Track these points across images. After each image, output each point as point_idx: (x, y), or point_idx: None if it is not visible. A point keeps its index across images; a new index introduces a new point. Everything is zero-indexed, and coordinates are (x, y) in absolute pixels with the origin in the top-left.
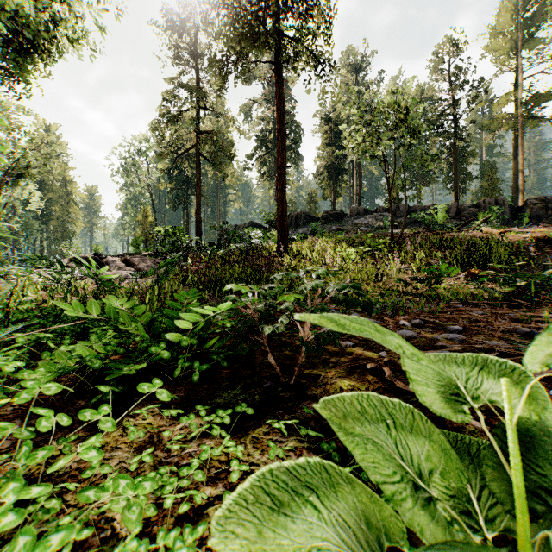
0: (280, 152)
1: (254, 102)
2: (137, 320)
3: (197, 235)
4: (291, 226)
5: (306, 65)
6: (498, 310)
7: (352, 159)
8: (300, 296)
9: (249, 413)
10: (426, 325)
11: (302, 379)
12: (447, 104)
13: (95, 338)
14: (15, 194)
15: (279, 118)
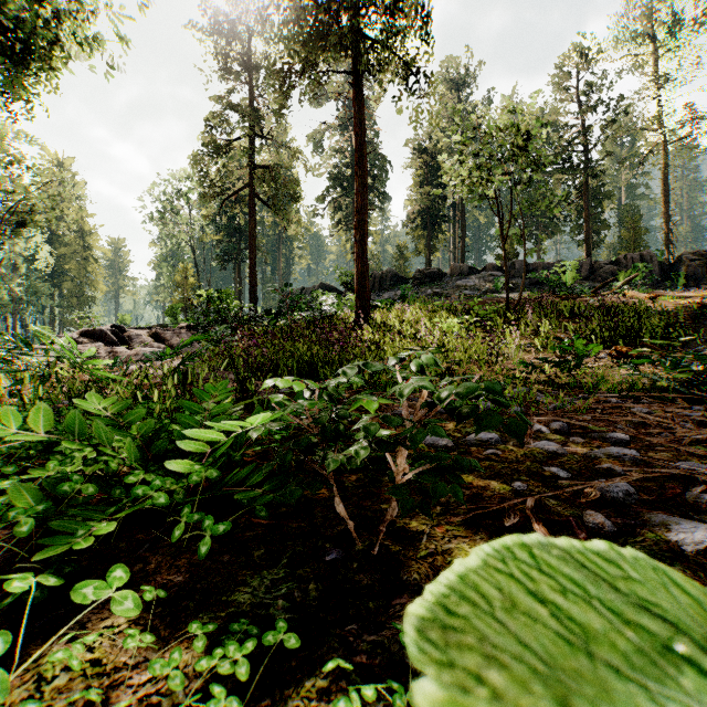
0: (360, 191)
1: (325, 128)
2: (128, 433)
3: (251, 300)
4: (373, 289)
5: (394, 77)
6: (670, 406)
7: (452, 203)
8: (389, 401)
9: (291, 647)
10: (572, 431)
11: (392, 544)
12: (576, 131)
13: (55, 465)
14: (16, 248)
15: (358, 146)
